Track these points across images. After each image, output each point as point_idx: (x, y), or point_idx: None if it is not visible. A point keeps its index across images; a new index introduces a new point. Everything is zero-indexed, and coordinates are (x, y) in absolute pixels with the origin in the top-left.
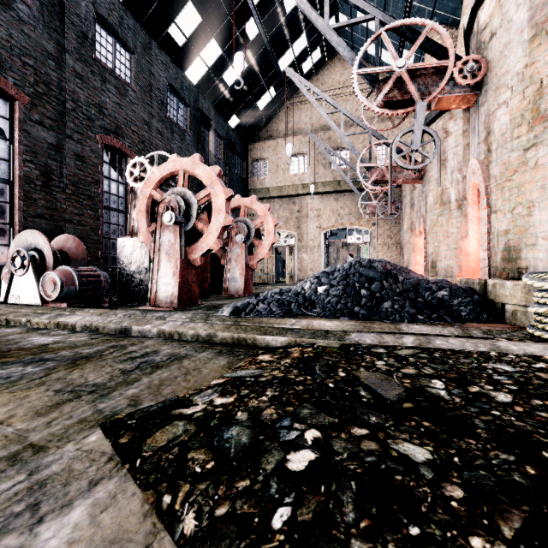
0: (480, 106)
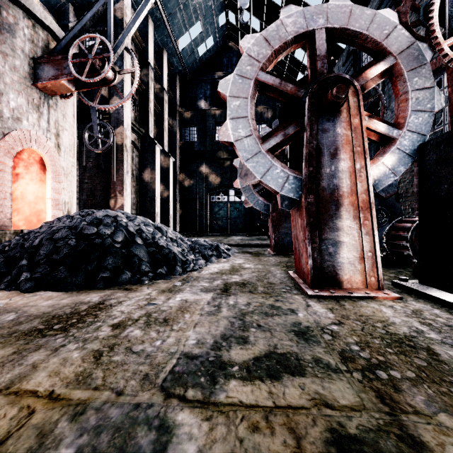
0: (52, 107)
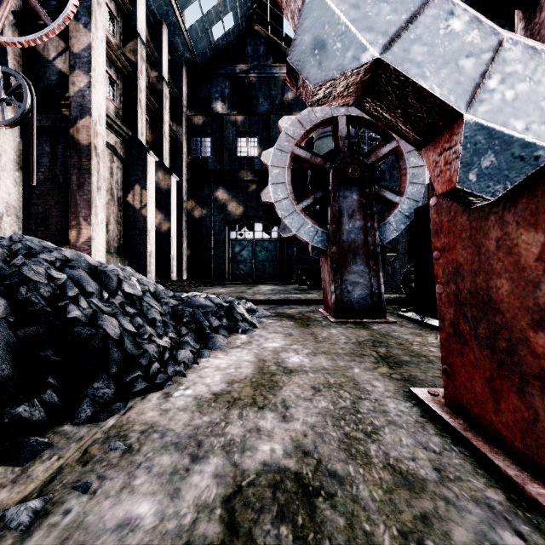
0: None
